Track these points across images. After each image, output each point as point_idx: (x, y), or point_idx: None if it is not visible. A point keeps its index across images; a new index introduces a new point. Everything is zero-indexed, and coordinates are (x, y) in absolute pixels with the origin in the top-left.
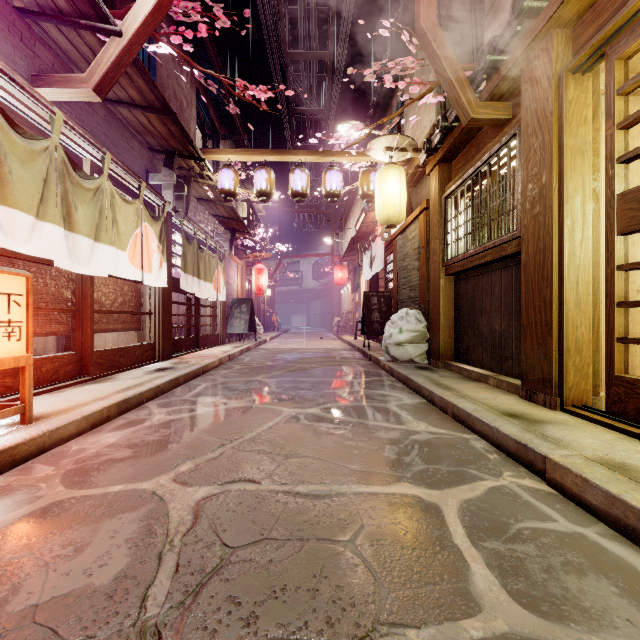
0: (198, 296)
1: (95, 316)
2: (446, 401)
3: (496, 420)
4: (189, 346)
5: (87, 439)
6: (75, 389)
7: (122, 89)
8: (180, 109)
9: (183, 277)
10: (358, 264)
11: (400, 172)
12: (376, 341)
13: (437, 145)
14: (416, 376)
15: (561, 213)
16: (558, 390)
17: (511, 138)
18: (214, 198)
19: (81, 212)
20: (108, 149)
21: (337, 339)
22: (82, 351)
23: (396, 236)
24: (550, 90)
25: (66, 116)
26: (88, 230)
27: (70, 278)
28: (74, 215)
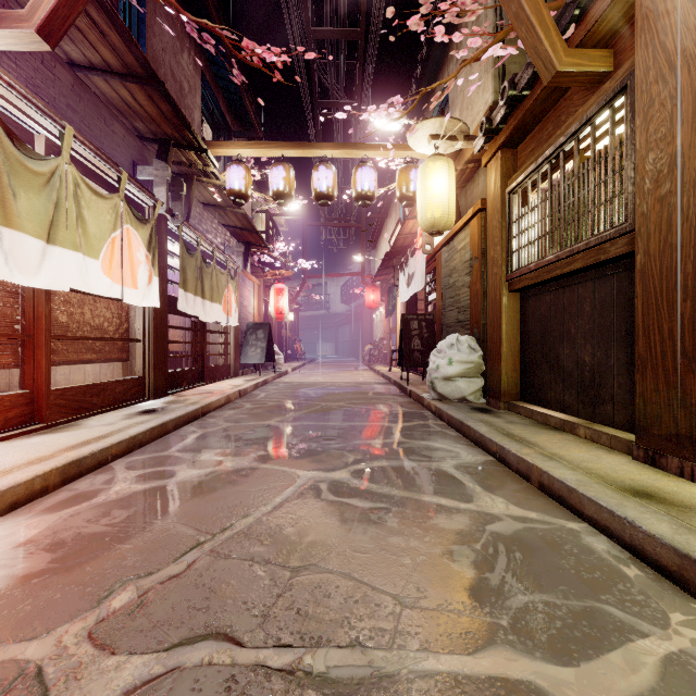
0: (202, 319)
1: (57, 343)
2: (528, 463)
3: (624, 505)
4: (192, 380)
5: None
6: (15, 443)
7: (92, 48)
8: (180, 93)
9: (182, 296)
10: (393, 283)
11: (449, 165)
12: (415, 373)
13: (499, 125)
14: (475, 422)
15: None
16: None
17: (616, 94)
18: (223, 203)
19: (25, 202)
20: (77, 129)
21: (369, 370)
22: (34, 390)
23: (440, 248)
24: (692, 7)
25: (1, 69)
26: (36, 227)
27: (17, 293)
28: (12, 205)
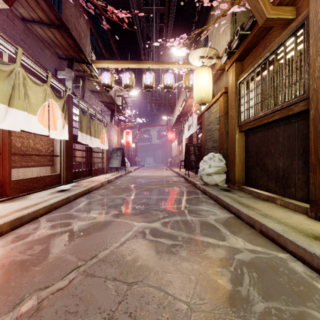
0: (90, 146)
1: (15, 157)
2: (253, 219)
3: (311, 245)
4: (85, 175)
5: None
6: None
7: (33, 10)
8: (79, 37)
9: (80, 134)
10: (181, 129)
11: (209, 71)
12: (191, 171)
13: (234, 49)
14: (223, 196)
15: None
16: None
17: (298, 28)
18: (100, 90)
19: None
20: (26, 51)
21: (170, 170)
22: (2, 180)
23: (204, 112)
24: None
25: None
26: (2, 98)
27: None
28: None
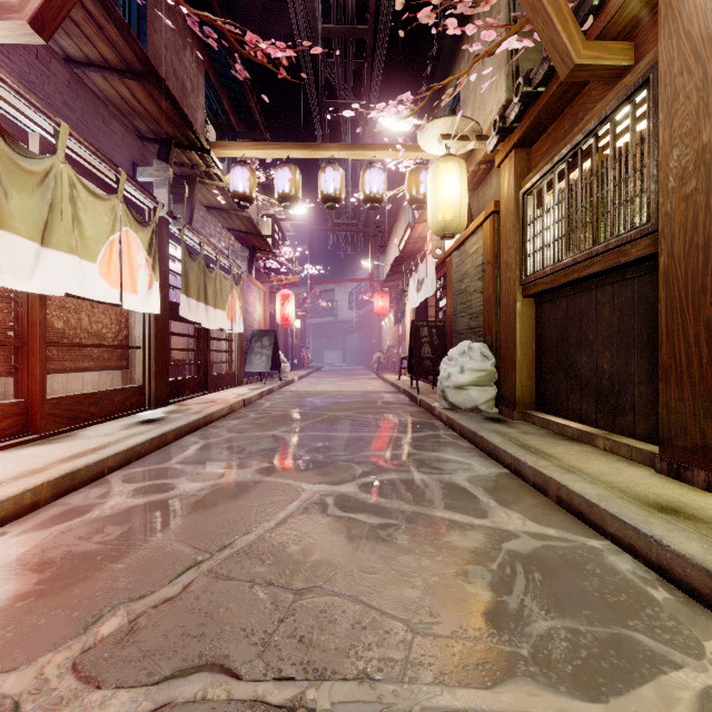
0: (205, 326)
1: (53, 350)
2: (545, 477)
3: (649, 522)
4: (195, 388)
5: None
6: (6, 455)
7: (89, 43)
8: (182, 92)
9: (184, 301)
10: (403, 289)
11: (460, 166)
12: (425, 381)
13: (513, 123)
14: (488, 432)
15: None
16: None
17: (638, 88)
18: (227, 206)
19: (17, 202)
20: (74, 127)
21: (377, 378)
22: (28, 399)
23: (451, 252)
24: None
25: None
26: (30, 229)
27: (10, 297)
28: (3, 205)
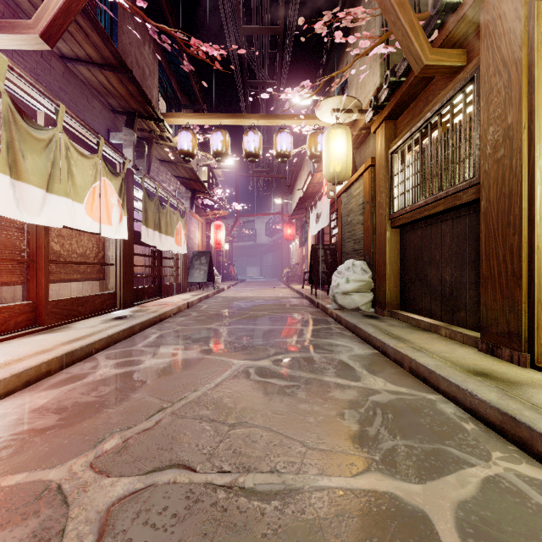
0: (159, 248)
1: (52, 266)
2: (402, 354)
3: (466, 381)
4: (151, 294)
5: (15, 400)
6: (23, 340)
7: (78, 45)
8: (142, 76)
9: (144, 231)
10: (305, 221)
11: (346, 132)
12: (322, 289)
13: (384, 102)
14: (365, 325)
15: (532, 154)
16: (528, 345)
17: (467, 83)
18: (175, 160)
19: (31, 161)
20: (67, 105)
21: (286, 287)
22: (36, 301)
23: (341, 194)
24: (518, 22)
25: (13, 63)
26: (39, 180)
27: (24, 229)
28: (22, 164)
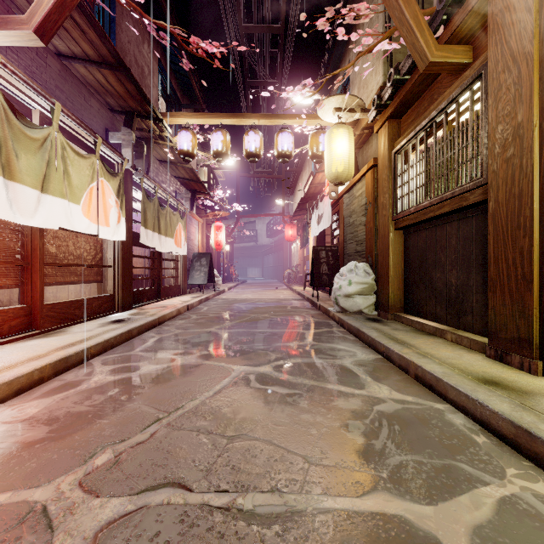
0: (159, 250)
1: (48, 269)
2: (407, 360)
3: (476, 390)
4: (151, 297)
5: (4, 410)
6: (17, 345)
7: (75, 43)
8: (141, 75)
9: (143, 232)
10: (307, 222)
11: (349, 131)
12: (323, 291)
13: (387, 101)
14: (368, 329)
15: (543, 153)
16: (539, 352)
17: (474, 80)
18: (175, 160)
19: (25, 161)
20: (63, 104)
21: (288, 289)
22: (31, 304)
23: (343, 195)
24: (529, 16)
25: (7, 60)
26: (33, 180)
27: (18, 230)
28: (15, 163)
